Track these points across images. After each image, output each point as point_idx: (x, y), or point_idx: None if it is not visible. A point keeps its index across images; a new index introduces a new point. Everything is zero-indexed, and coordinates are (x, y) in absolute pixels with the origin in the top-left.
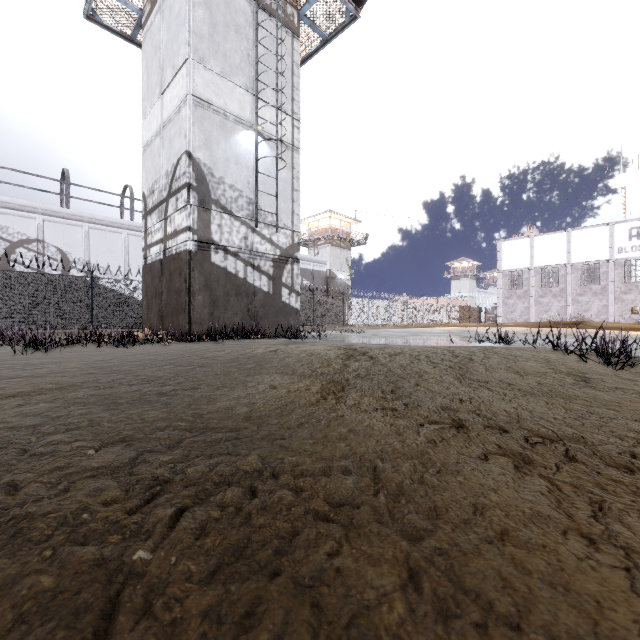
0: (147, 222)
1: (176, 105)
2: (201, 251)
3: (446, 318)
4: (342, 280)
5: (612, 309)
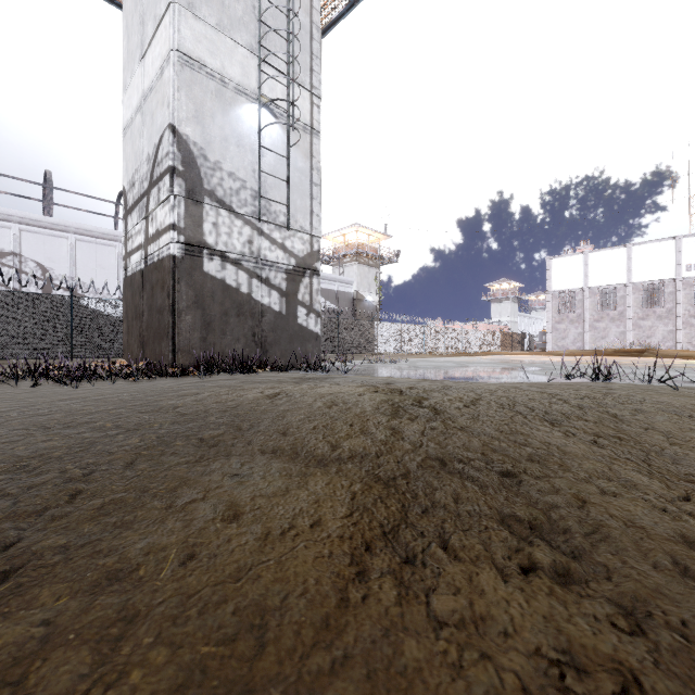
0: (127, 223)
1: (158, 67)
2: (190, 257)
3: (487, 345)
4: (370, 302)
5: (679, 335)
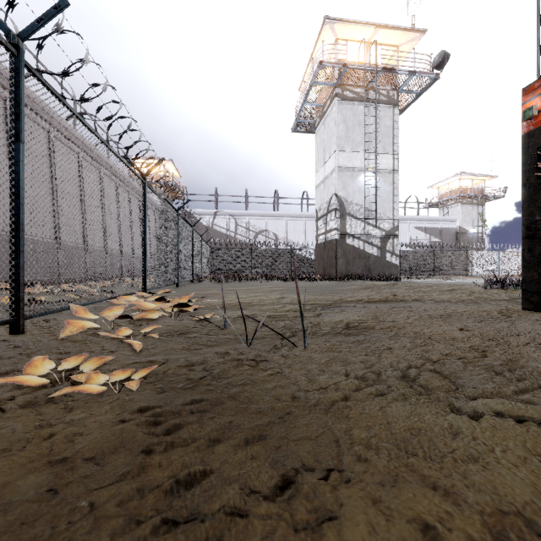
0: (317, 223)
1: (330, 171)
2: (341, 238)
3: None
4: (474, 234)
5: None
